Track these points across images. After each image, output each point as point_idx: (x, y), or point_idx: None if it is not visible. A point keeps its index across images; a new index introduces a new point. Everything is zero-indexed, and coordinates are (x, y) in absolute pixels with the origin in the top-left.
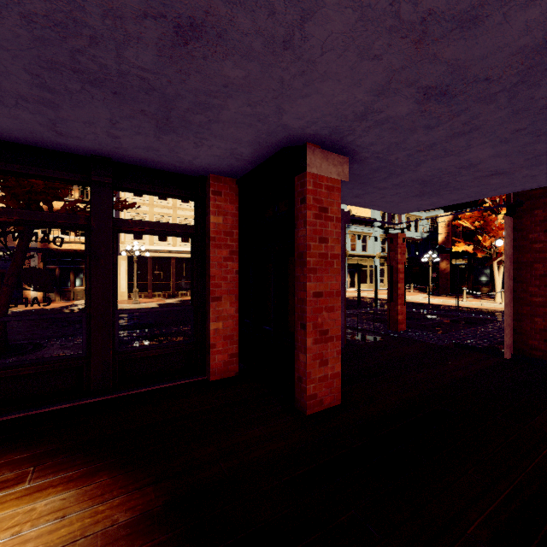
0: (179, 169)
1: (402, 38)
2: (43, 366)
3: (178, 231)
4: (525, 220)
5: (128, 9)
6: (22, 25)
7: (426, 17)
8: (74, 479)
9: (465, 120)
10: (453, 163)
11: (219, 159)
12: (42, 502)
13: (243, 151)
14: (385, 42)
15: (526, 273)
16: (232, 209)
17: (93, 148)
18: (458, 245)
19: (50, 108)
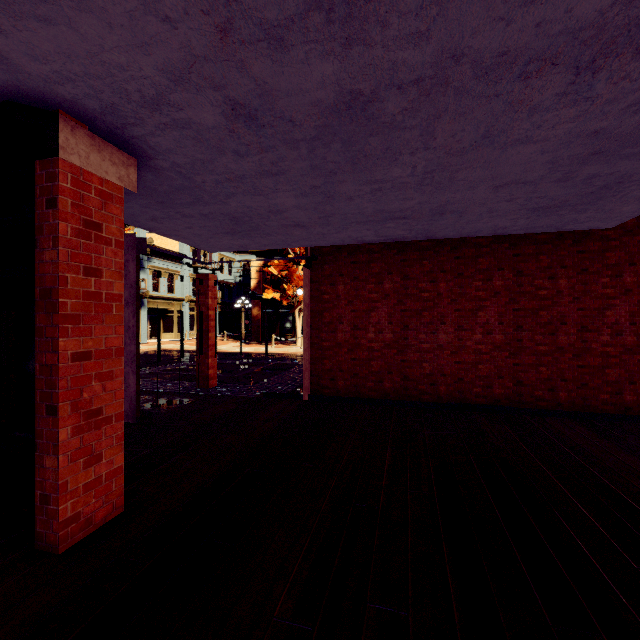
0: None
1: (204, 12)
2: None
3: None
4: (318, 273)
5: None
6: None
7: (232, 2)
8: None
9: (273, 160)
10: (263, 205)
11: None
12: None
13: None
14: (181, 4)
15: (319, 321)
16: None
17: None
18: (268, 292)
19: None
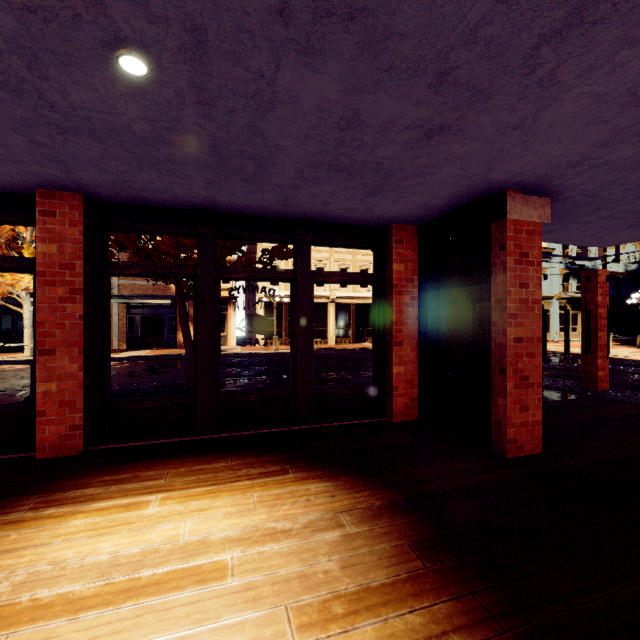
0: (365, 222)
1: (636, 106)
2: (263, 395)
3: (362, 279)
4: None
5: (396, 127)
6: (315, 146)
7: None
8: (324, 476)
9: None
10: None
11: (408, 211)
12: (311, 486)
13: (436, 203)
14: (617, 111)
15: None
16: (413, 256)
17: (303, 213)
18: None
19: (292, 190)
